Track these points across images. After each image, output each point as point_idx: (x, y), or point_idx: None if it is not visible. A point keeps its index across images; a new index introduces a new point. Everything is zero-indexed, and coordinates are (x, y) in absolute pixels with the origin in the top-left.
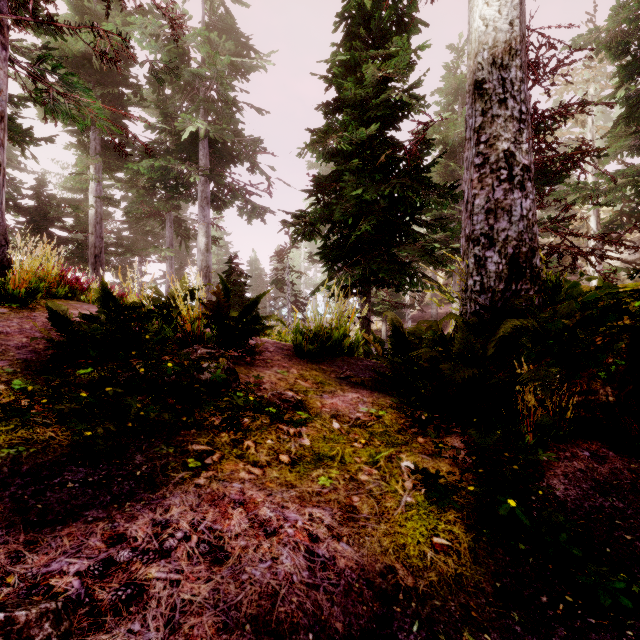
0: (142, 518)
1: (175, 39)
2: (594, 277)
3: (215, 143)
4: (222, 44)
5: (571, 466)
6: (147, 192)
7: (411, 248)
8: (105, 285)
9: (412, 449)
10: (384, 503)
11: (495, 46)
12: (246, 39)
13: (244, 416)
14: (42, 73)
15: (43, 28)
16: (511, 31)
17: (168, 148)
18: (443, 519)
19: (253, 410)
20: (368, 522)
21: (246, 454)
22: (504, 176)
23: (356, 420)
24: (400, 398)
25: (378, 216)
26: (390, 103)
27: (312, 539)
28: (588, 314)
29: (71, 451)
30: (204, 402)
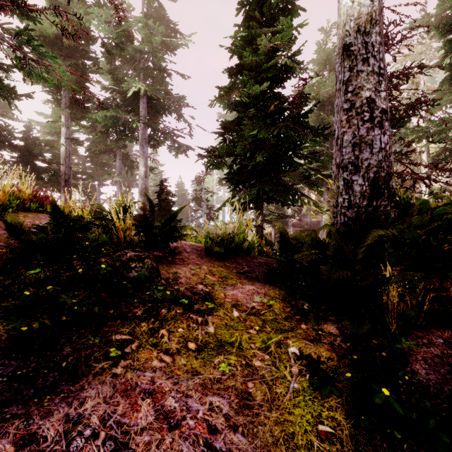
0: (57, 414)
1: (119, 20)
2: (440, 196)
3: (151, 99)
4: (156, 28)
5: (429, 352)
6: (103, 135)
7: (293, 174)
8: (54, 202)
9: (297, 335)
10: (275, 389)
11: (359, 17)
12: (174, 25)
13: (162, 307)
14: (20, 45)
15: (25, 15)
16: (372, 5)
17: (118, 103)
18: (326, 405)
19: (169, 302)
20: (261, 409)
21: (160, 342)
22: (367, 117)
23: (252, 309)
24: (286, 289)
25: (269, 150)
26: (278, 67)
27: (211, 431)
28: (437, 225)
29: (8, 344)
30: (130, 296)
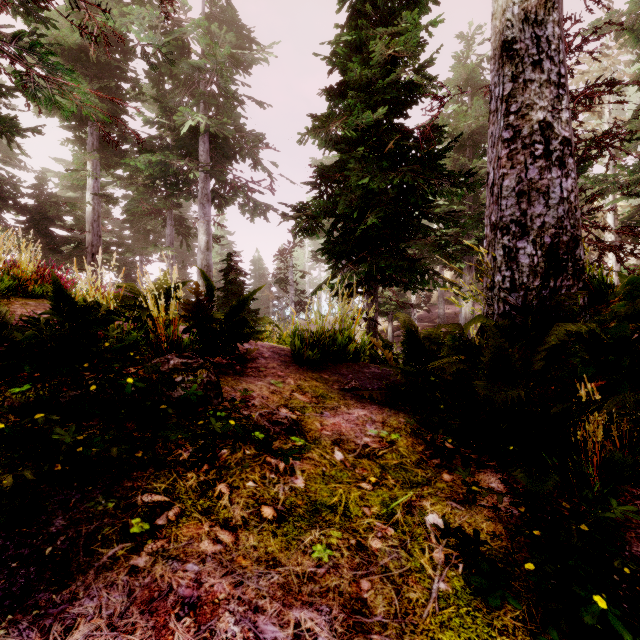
0: None
1: (165, 17)
2: None
3: (216, 139)
4: (223, 36)
5: None
6: (147, 189)
7: (422, 243)
8: (57, 281)
9: (437, 492)
10: (407, 593)
11: None
12: (248, 31)
13: (221, 447)
14: (20, 53)
15: (33, 15)
16: None
17: (168, 144)
18: (497, 625)
19: (234, 438)
20: (385, 634)
21: (216, 507)
22: (539, 151)
23: (363, 448)
24: (415, 416)
25: (386, 208)
26: (399, 85)
27: None
28: None
29: None
30: (171, 428)
